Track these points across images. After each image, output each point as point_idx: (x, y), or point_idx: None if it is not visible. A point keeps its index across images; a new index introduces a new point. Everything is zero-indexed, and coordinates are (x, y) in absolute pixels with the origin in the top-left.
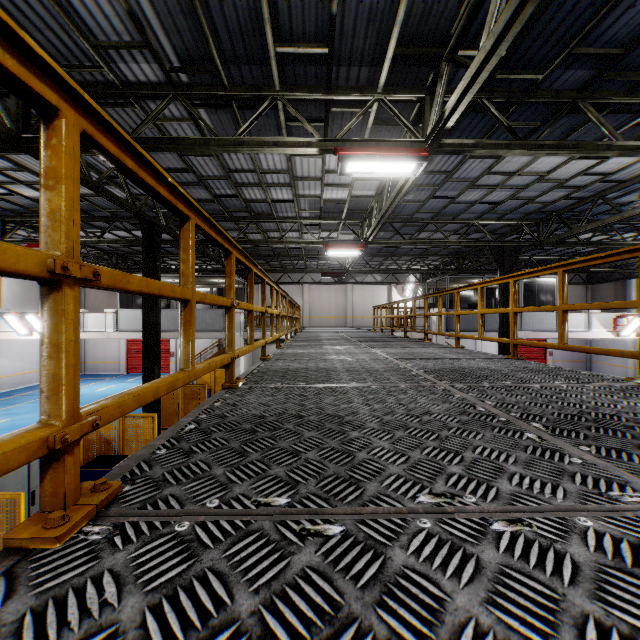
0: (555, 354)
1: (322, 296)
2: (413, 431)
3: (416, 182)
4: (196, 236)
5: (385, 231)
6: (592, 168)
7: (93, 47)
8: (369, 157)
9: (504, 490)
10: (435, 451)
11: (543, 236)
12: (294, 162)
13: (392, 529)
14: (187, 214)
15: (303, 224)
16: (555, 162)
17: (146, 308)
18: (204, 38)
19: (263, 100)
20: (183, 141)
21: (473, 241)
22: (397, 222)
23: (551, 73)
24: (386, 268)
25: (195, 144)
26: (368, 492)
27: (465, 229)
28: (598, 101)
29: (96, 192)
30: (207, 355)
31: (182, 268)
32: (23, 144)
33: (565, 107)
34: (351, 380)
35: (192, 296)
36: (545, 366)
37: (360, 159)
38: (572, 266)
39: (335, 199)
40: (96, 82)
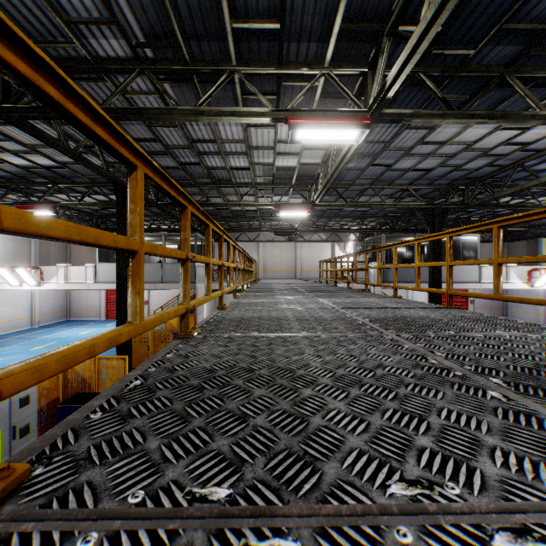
0: (476, 302)
1: (275, 252)
2: (369, 388)
3: (357, 151)
4: (165, 199)
5: (329, 195)
6: (514, 138)
7: (65, 23)
8: (317, 125)
9: (490, 474)
10: (397, 415)
11: (468, 199)
12: (250, 133)
13: (363, 545)
14: (133, 162)
15: (258, 189)
16: (481, 133)
17: (119, 262)
18: (166, 14)
19: (221, 74)
20: (149, 111)
21: (407, 204)
22: (340, 187)
23: (482, 49)
24: (330, 228)
25: (159, 114)
26: (327, 478)
27: (399, 193)
28: (523, 75)
29: (73, 159)
30: (175, 303)
31: (129, 218)
32: (4, 113)
33: (494, 80)
34: (301, 329)
35: (140, 247)
36: (481, 315)
37: (309, 127)
38: (507, 222)
39: (286, 166)
40: (70, 57)
